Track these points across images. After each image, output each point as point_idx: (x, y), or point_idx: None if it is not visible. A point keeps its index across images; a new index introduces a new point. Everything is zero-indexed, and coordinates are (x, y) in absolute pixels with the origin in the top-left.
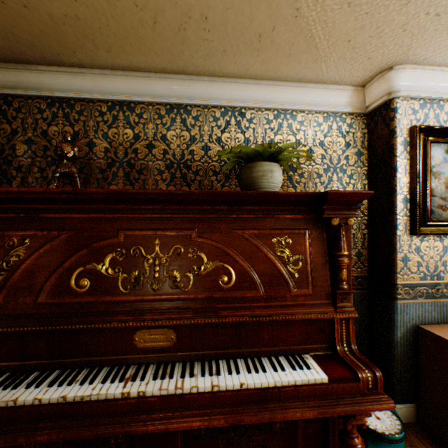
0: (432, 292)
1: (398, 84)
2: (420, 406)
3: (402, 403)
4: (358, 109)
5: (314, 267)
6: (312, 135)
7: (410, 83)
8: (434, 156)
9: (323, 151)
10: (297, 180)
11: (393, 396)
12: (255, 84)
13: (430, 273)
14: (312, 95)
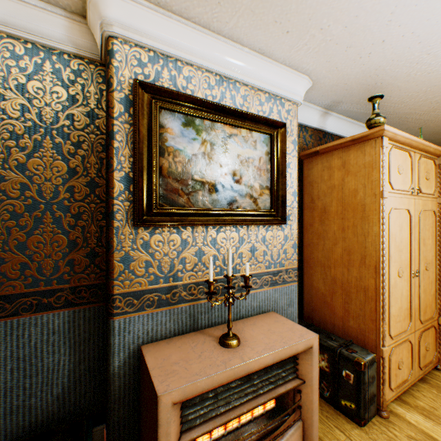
0: (169, 297)
1: (110, 15)
2: None
3: None
4: (87, 52)
5: None
6: (3, 70)
7: (128, 20)
8: (168, 127)
9: (25, 100)
10: None
11: None
12: None
13: (165, 274)
14: None
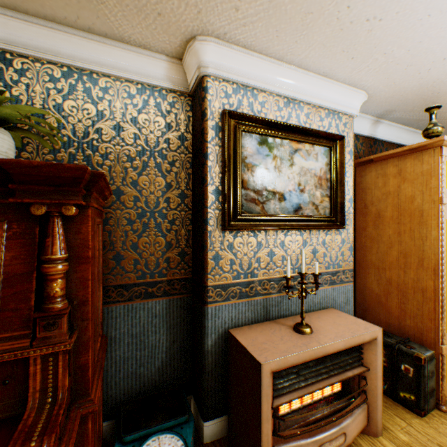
0: (247, 291)
1: (206, 59)
2: (229, 418)
3: (214, 418)
4: (180, 86)
5: (8, 279)
6: (122, 108)
7: (219, 61)
8: (247, 146)
9: (137, 130)
10: (100, 162)
11: (204, 413)
12: (20, 18)
13: (244, 271)
14: (117, 56)
